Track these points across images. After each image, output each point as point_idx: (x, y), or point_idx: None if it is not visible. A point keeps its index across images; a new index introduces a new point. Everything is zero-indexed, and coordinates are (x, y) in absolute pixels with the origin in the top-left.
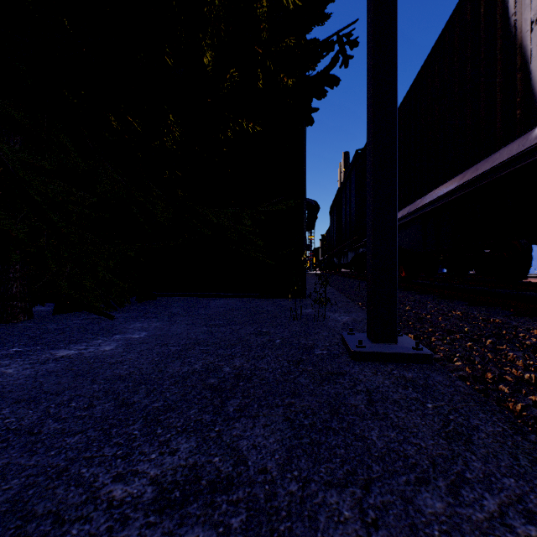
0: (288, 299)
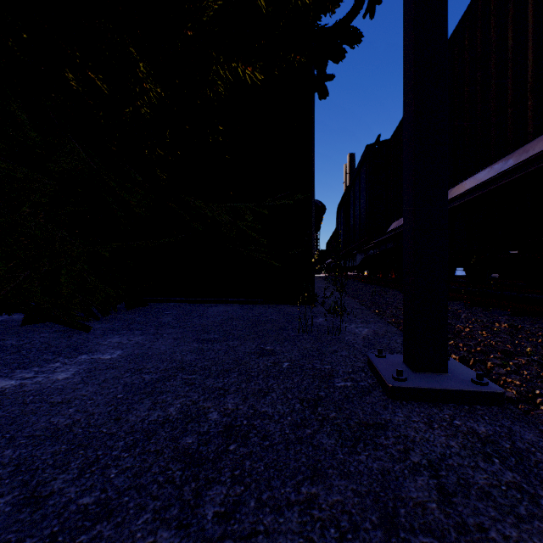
0: (294, 305)
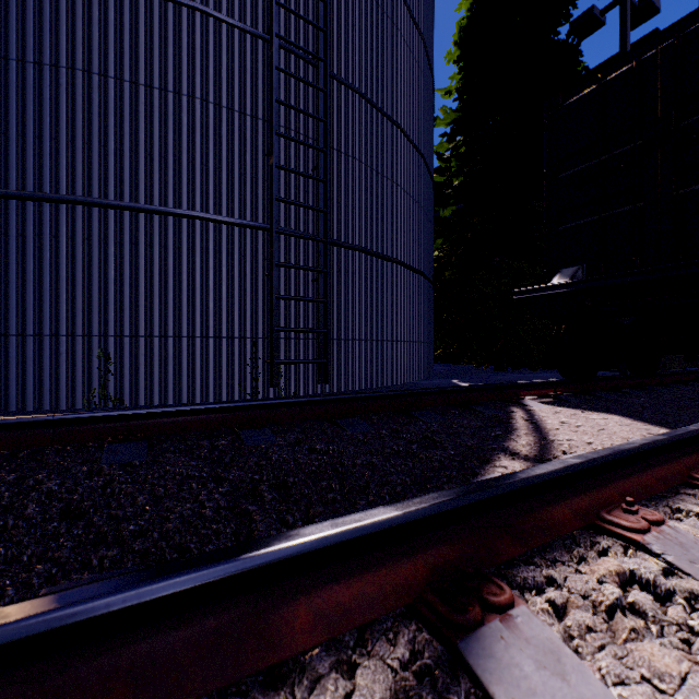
0: None
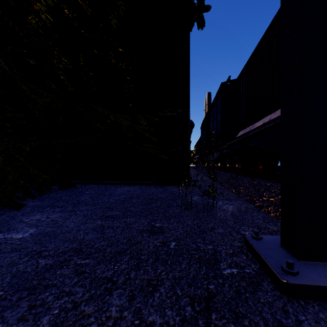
0: (176, 186)
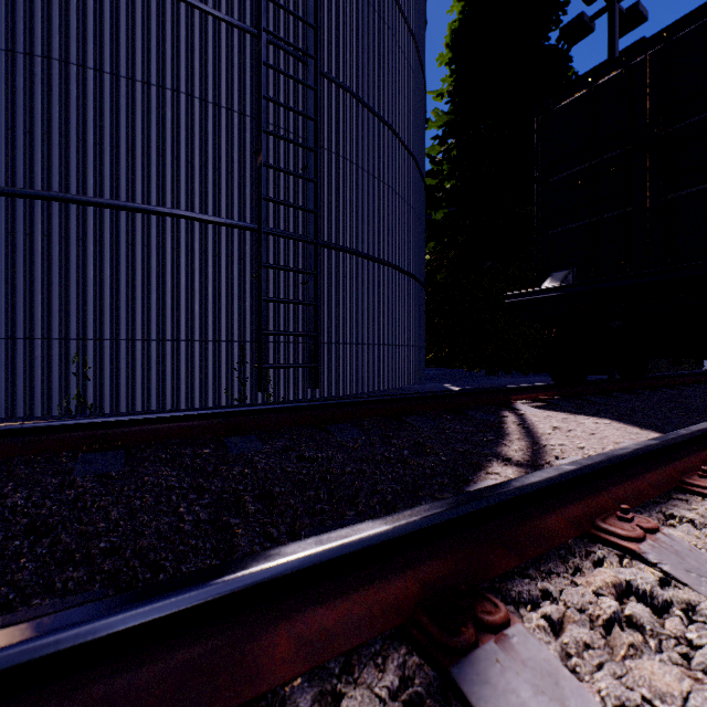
0: None
